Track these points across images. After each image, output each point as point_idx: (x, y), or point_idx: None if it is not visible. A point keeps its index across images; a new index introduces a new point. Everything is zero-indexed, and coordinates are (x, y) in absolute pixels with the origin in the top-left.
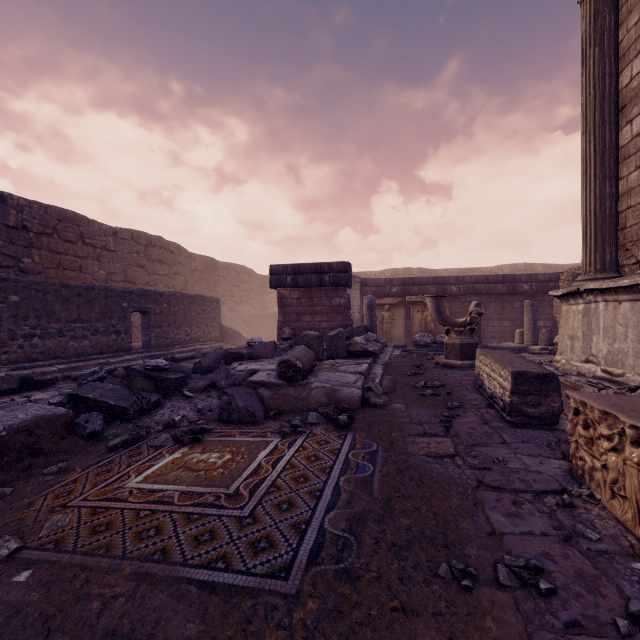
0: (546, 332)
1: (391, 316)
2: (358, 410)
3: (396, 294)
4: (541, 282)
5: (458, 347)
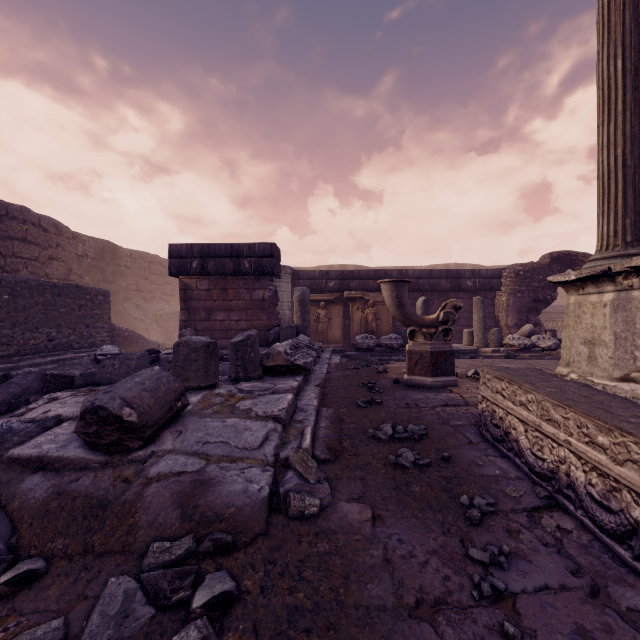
0: (496, 332)
1: (328, 314)
2: (257, 542)
3: (333, 289)
4: (484, 278)
5: (428, 357)
